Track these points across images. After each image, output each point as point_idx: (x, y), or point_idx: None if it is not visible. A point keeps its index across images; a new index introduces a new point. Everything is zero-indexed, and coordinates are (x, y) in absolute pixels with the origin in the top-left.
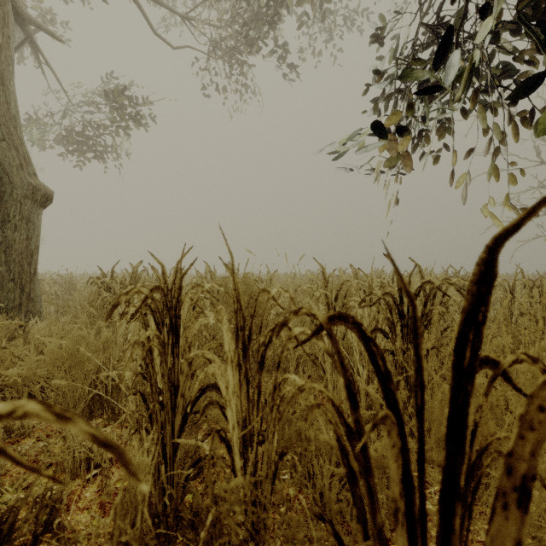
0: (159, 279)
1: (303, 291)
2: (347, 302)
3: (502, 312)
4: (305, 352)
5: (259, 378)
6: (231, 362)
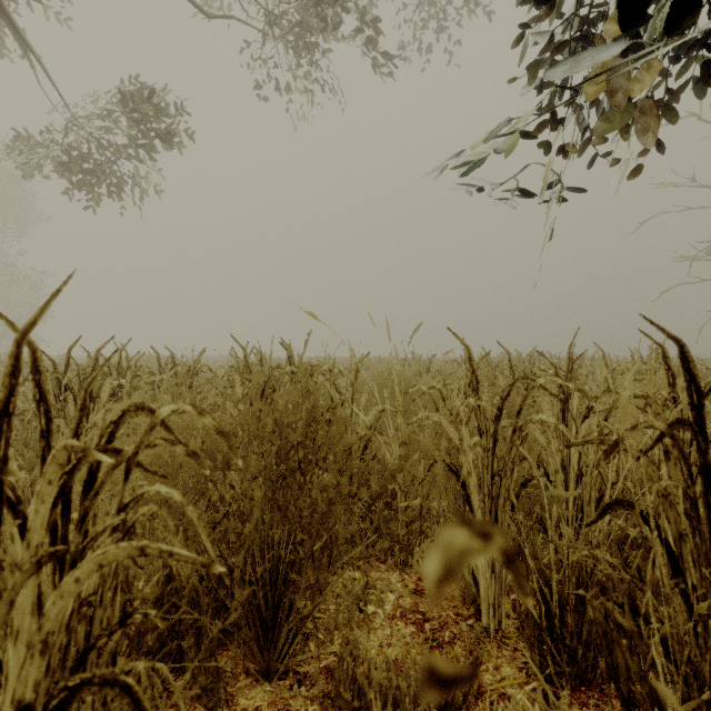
0: None
1: (420, 395)
2: (523, 424)
3: None
4: None
5: None
6: None
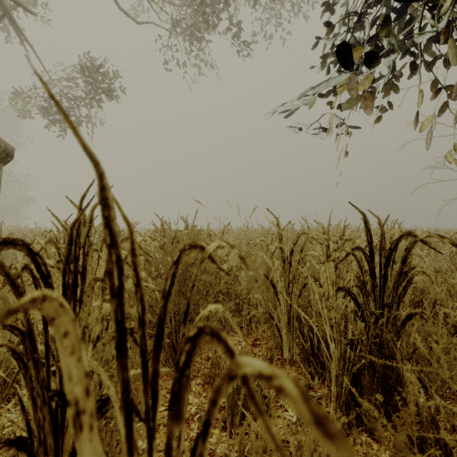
0: (66, 230)
1: (256, 244)
2: (304, 256)
3: (453, 265)
4: (277, 446)
5: (168, 438)
6: (96, 416)
